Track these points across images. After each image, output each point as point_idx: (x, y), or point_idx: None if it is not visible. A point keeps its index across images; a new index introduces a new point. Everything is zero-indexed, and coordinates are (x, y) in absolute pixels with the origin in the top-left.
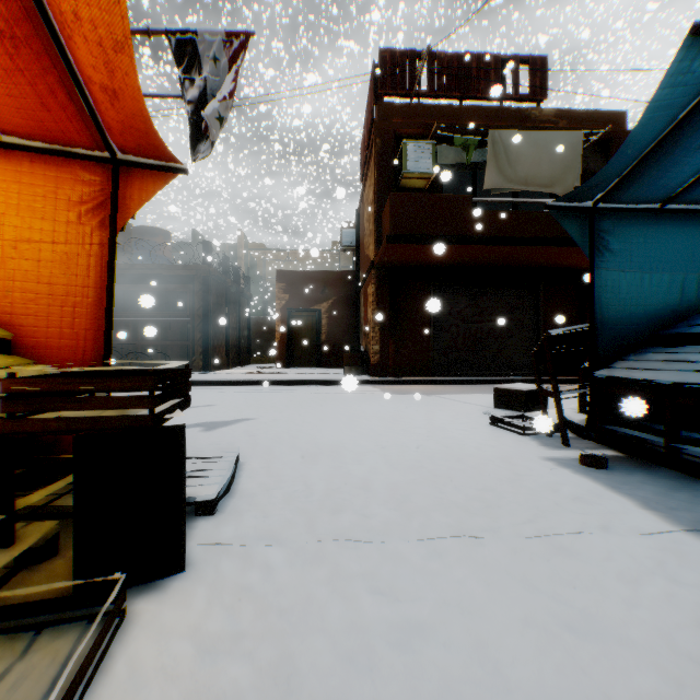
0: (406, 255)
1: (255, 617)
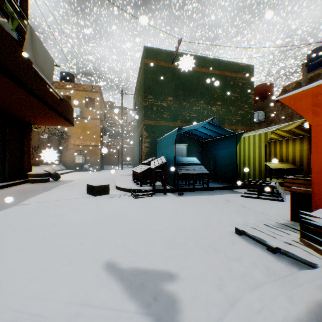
0: None
1: (287, 213)
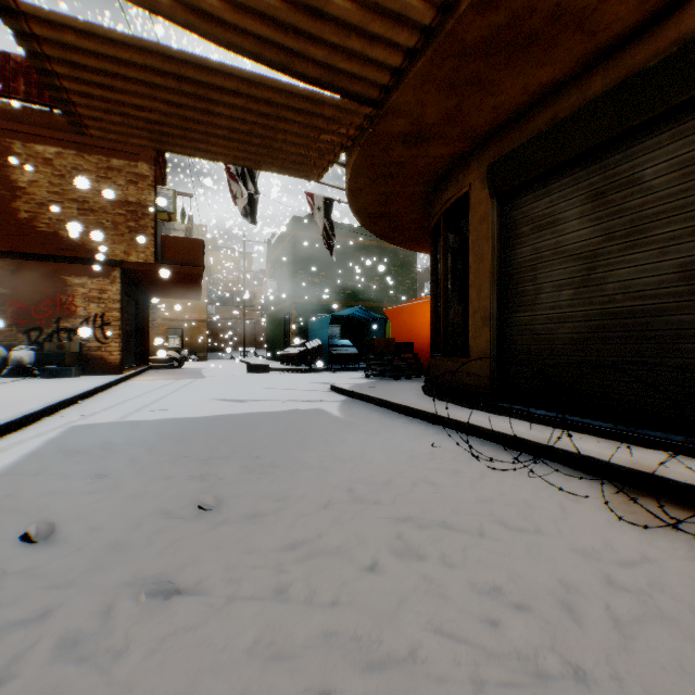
0: (173, 275)
1: None
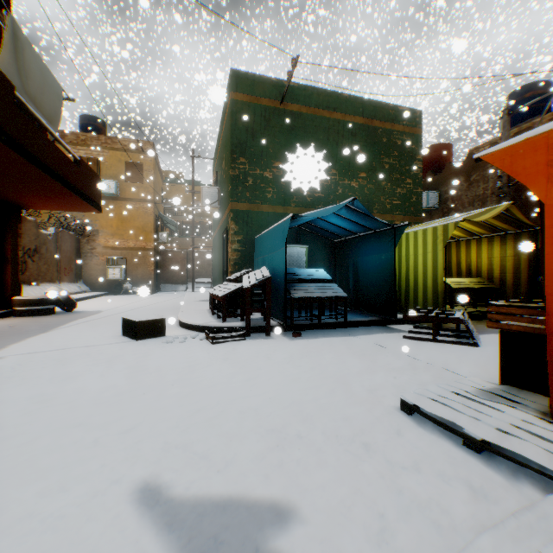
0: None
1: (488, 369)
